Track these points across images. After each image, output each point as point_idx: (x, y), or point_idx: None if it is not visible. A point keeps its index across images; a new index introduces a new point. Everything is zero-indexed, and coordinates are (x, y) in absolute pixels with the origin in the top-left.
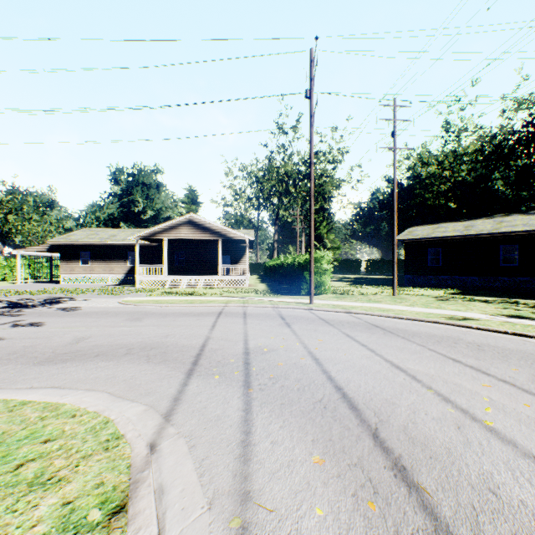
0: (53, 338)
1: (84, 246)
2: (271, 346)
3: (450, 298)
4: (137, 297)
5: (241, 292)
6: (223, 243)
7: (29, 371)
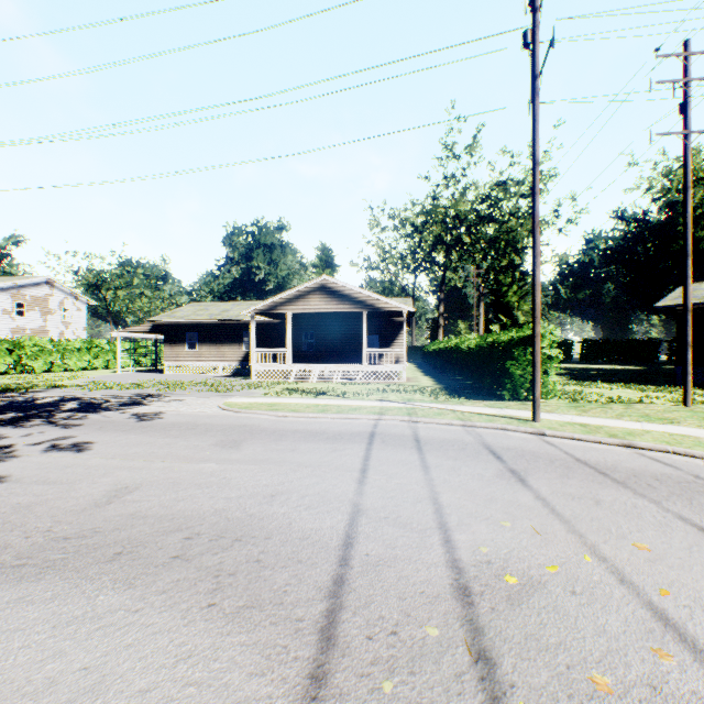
0: (77, 486)
1: (190, 325)
2: (518, 563)
3: None
4: (247, 397)
5: (398, 392)
6: (368, 318)
7: None
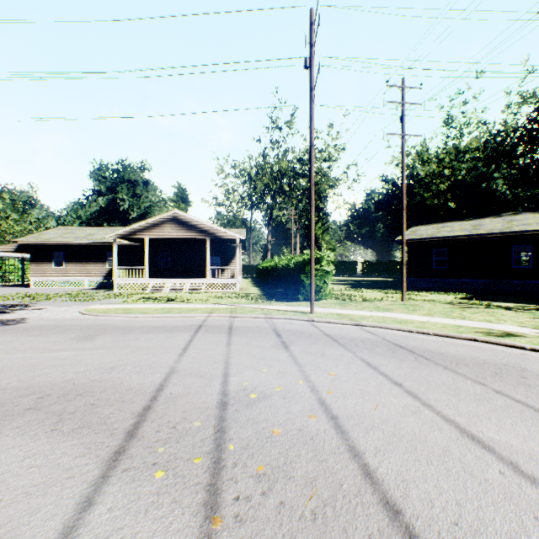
0: None
1: (57, 245)
2: (261, 388)
3: (468, 305)
4: (106, 304)
5: (230, 298)
6: (212, 243)
7: None
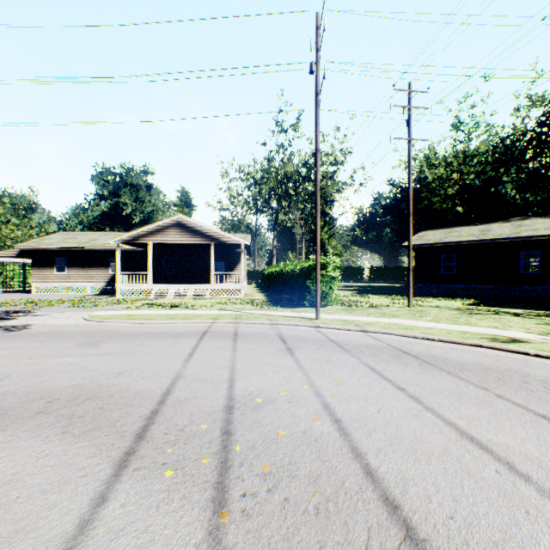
0: None
1: (59, 251)
2: (267, 392)
3: (475, 311)
4: (110, 310)
5: (235, 304)
6: (217, 248)
7: None
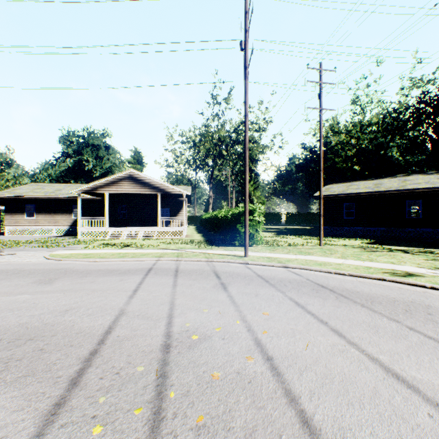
0: None
1: (28, 199)
2: (203, 329)
3: (373, 249)
4: (70, 250)
5: (177, 244)
6: (163, 198)
7: None
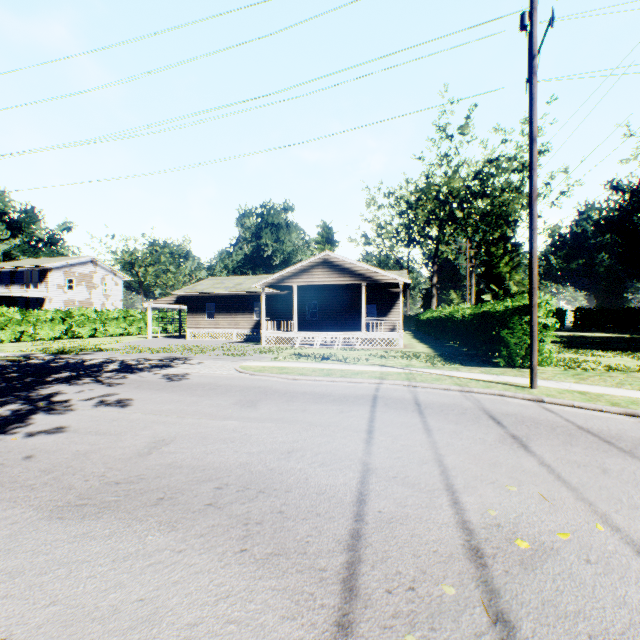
0: (123, 438)
1: (208, 296)
2: (528, 528)
3: None
4: (259, 361)
5: (395, 358)
6: (366, 289)
7: (26, 538)
